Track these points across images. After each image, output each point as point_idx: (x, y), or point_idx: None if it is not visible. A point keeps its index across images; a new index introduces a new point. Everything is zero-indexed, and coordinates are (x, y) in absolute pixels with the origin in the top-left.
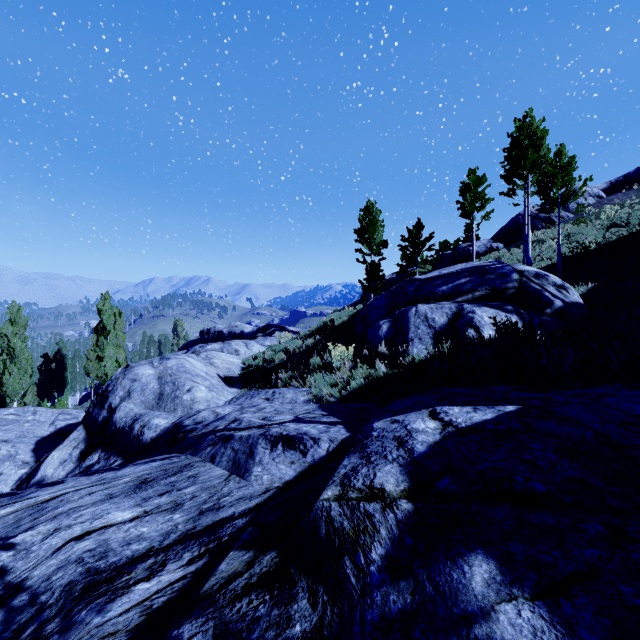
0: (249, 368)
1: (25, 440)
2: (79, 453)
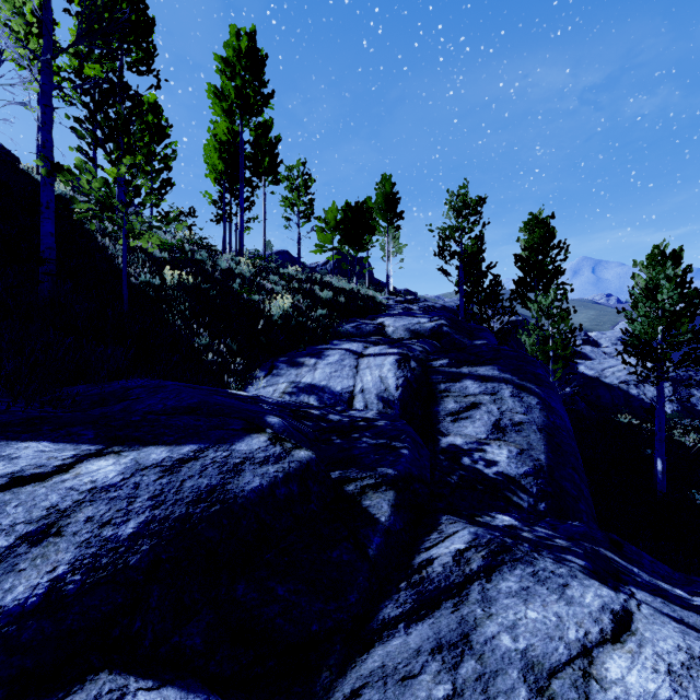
0: None
1: None
2: None
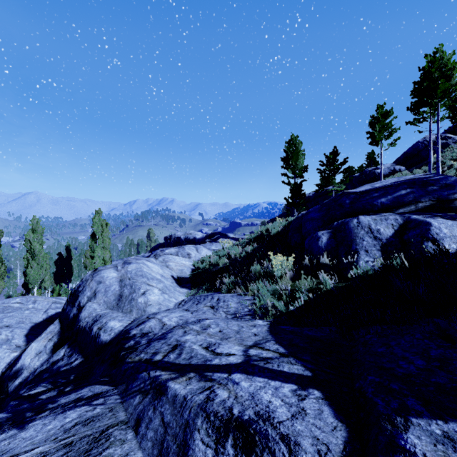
0: (198, 270)
1: (22, 326)
2: (52, 345)
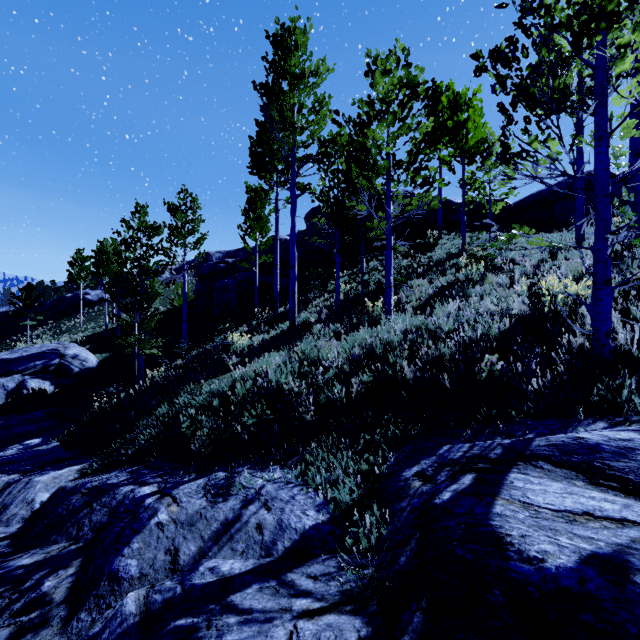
0: None
1: None
2: None
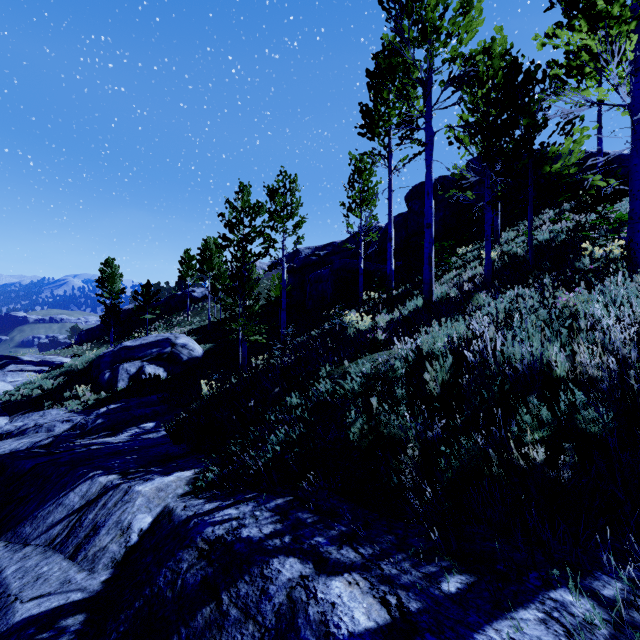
0: (8, 402)
1: None
2: None
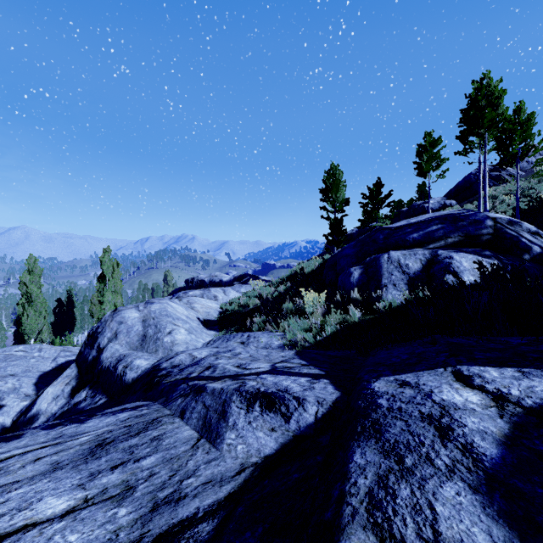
0: (226, 312)
1: (29, 374)
2: (70, 389)
